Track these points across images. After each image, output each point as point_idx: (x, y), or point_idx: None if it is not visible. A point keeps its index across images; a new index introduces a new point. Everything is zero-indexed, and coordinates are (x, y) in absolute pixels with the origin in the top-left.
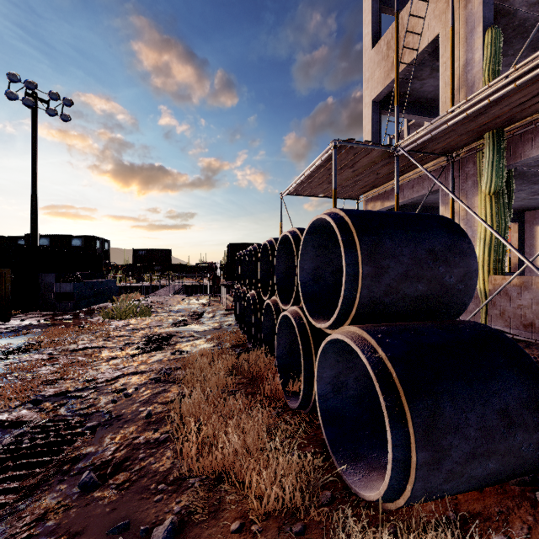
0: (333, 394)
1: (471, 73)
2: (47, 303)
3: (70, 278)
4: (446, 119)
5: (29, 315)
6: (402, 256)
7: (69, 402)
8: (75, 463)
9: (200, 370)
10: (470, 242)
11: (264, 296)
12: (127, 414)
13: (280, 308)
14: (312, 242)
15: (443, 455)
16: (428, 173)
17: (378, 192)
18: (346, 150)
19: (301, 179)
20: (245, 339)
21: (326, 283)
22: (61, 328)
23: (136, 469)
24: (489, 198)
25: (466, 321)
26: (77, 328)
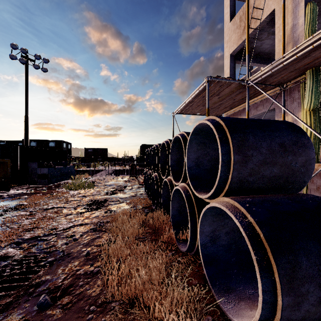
0: (211, 243)
1: (296, 33)
2: (33, 180)
3: (46, 165)
4: (282, 60)
5: (22, 187)
6: (261, 148)
7: (38, 244)
8: (37, 287)
9: (122, 224)
10: (309, 139)
11: (162, 176)
12: (74, 253)
13: (173, 184)
14: (195, 140)
15: (302, 299)
16: (269, 97)
17: (234, 111)
18: (215, 83)
19: (185, 103)
20: (151, 203)
21: (204, 167)
22: (40, 195)
23: (76, 293)
24: (309, 113)
25: (307, 194)
26: (49, 195)
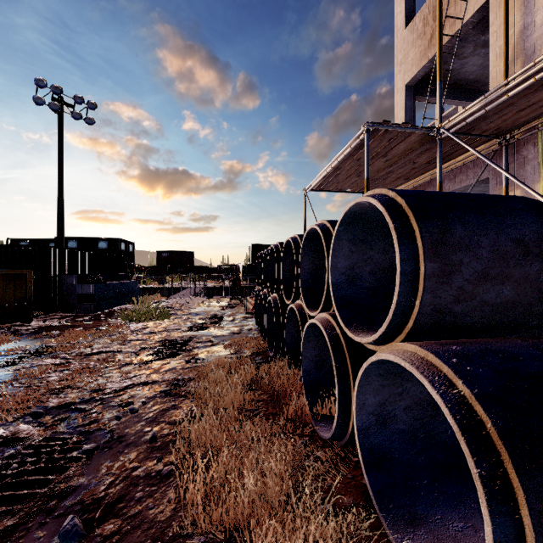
0: (377, 428)
1: (530, 40)
2: (69, 304)
3: (91, 279)
4: (506, 89)
5: (52, 316)
6: (479, 248)
7: (71, 417)
8: (62, 499)
9: (216, 383)
10: None
11: (286, 300)
12: (130, 435)
13: (305, 314)
14: (347, 235)
15: None
16: (481, 156)
17: (412, 185)
18: (380, 135)
19: (327, 172)
20: (266, 346)
21: (363, 285)
22: (79, 331)
23: (129, 515)
24: None
25: None
26: (95, 330)
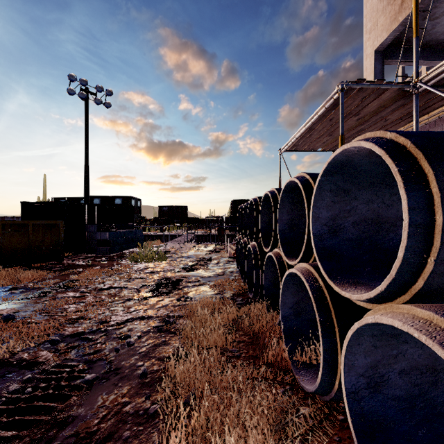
0: (369, 391)
1: None
2: (91, 248)
3: (107, 228)
4: None
5: (79, 256)
6: None
7: (80, 345)
8: (62, 428)
9: (201, 322)
10: None
11: (265, 248)
12: (125, 368)
13: (283, 262)
14: (330, 186)
15: None
16: None
17: None
18: (353, 94)
19: (301, 132)
20: (246, 288)
21: (346, 236)
22: (96, 269)
23: None
24: None
25: None
26: (108, 269)
